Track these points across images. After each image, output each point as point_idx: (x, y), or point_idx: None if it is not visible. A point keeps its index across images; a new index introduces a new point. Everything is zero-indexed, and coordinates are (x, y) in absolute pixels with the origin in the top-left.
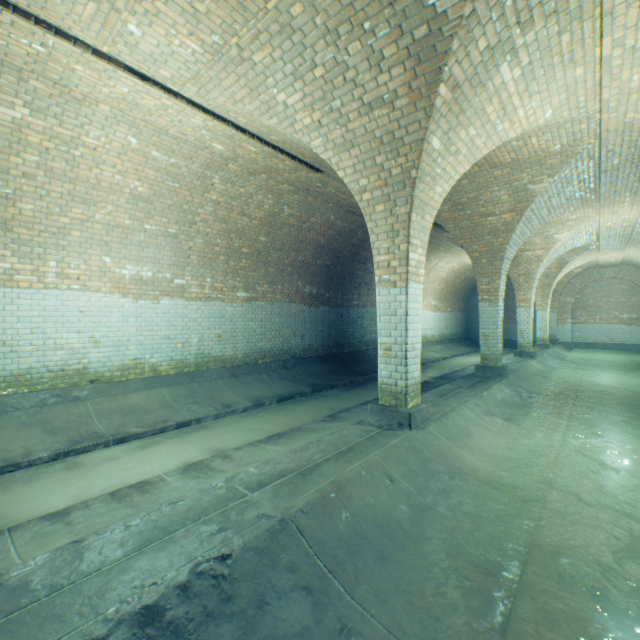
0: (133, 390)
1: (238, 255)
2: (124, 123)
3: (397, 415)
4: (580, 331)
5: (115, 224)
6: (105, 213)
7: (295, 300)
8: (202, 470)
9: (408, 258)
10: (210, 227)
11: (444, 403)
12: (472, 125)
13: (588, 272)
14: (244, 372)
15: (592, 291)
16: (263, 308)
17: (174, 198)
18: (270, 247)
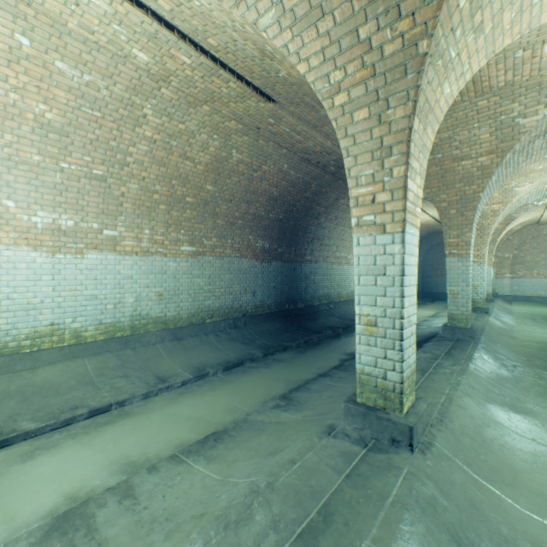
0: (47, 362)
1: (182, 205)
2: (2, 9)
3: (389, 426)
4: (518, 285)
5: (18, 159)
6: (2, 144)
7: (246, 255)
8: (74, 536)
9: (406, 187)
10: (146, 170)
11: (432, 386)
12: None
13: (526, 229)
14: (189, 334)
15: (530, 247)
16: (211, 263)
17: (96, 131)
18: (218, 197)
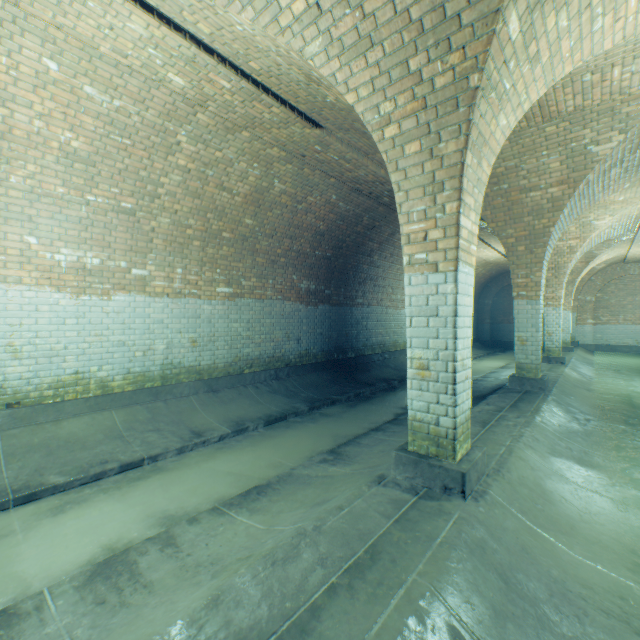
0: (71, 414)
1: (218, 241)
2: (31, 33)
3: (441, 473)
4: (601, 332)
5: (41, 192)
6: (24, 175)
7: (289, 297)
8: (117, 580)
9: (459, 224)
10: (179, 203)
11: (492, 438)
12: (566, 6)
13: (611, 268)
14: (226, 385)
15: (615, 289)
16: (250, 306)
17: (126, 160)
18: (258, 232)
